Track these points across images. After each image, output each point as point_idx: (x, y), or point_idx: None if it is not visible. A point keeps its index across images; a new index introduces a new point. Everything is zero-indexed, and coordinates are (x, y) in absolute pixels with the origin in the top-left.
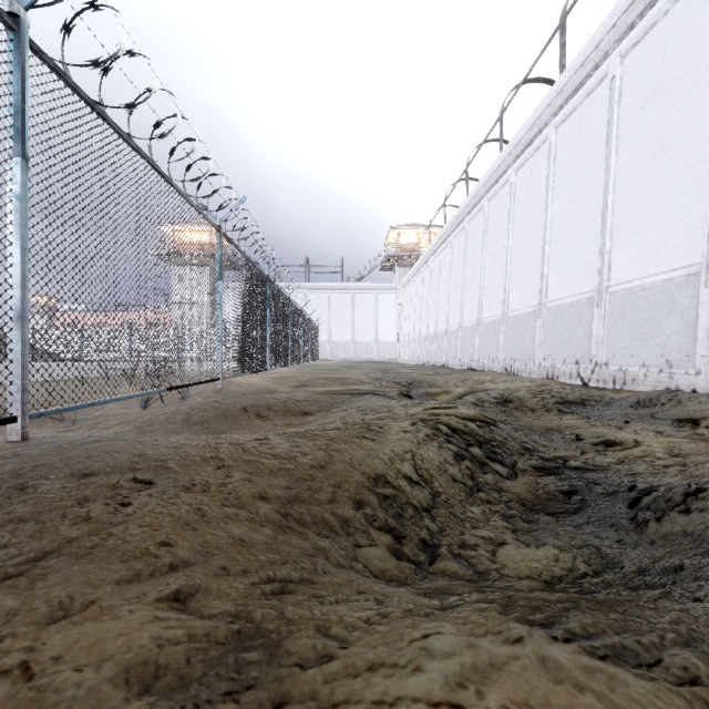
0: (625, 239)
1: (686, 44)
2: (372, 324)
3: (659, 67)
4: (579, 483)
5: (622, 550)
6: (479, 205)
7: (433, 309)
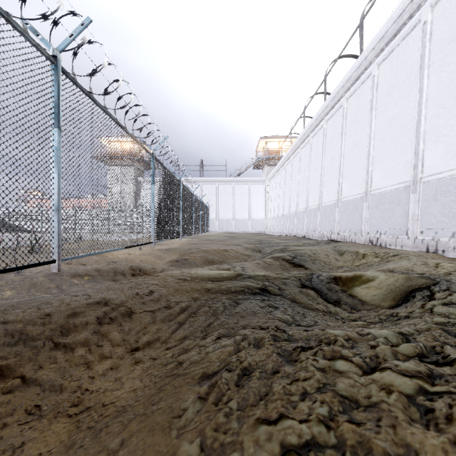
0: None
1: None
2: (247, 206)
3: None
4: None
5: None
6: (337, 105)
7: (294, 194)
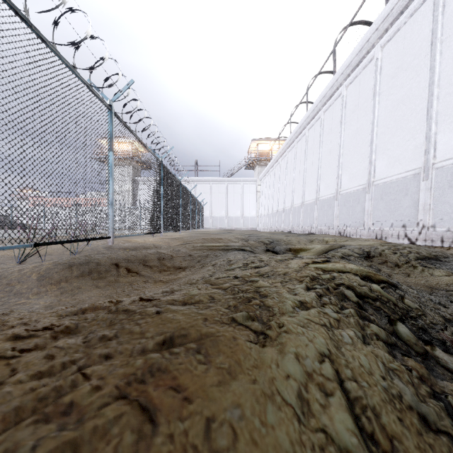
0: (451, 123)
1: None
2: (240, 204)
3: None
4: None
5: None
6: (316, 116)
7: (282, 193)
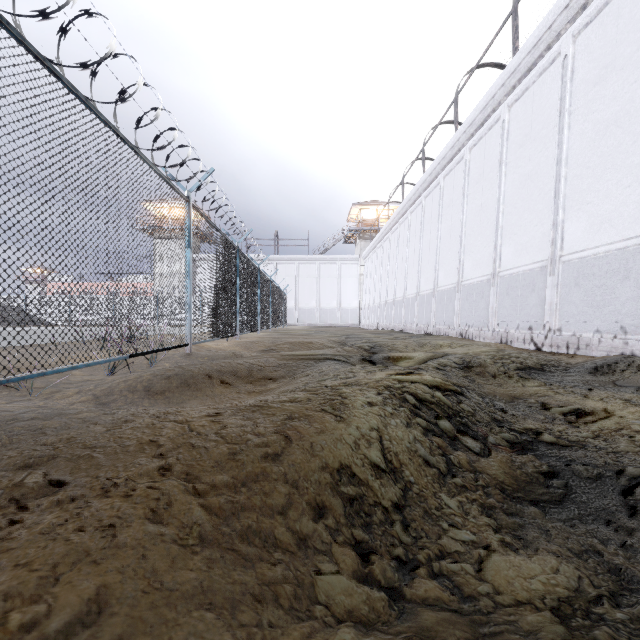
0: (578, 210)
1: (639, 21)
2: (336, 292)
3: (612, 44)
4: (558, 460)
5: (631, 555)
6: (435, 182)
7: (392, 278)
